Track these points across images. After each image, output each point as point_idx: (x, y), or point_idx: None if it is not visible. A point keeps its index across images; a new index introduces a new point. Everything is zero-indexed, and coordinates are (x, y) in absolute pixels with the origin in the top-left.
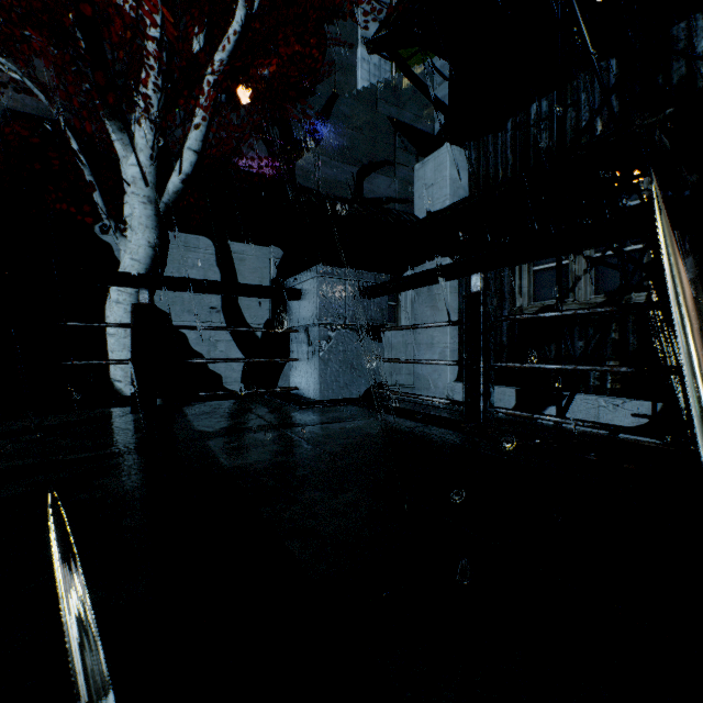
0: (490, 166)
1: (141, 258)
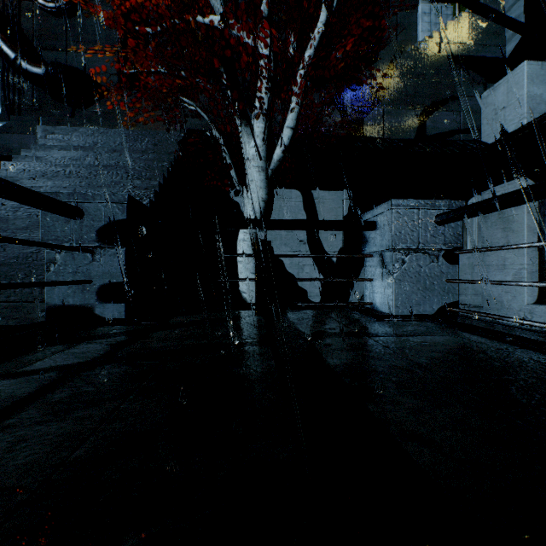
0: None
1: (257, 209)
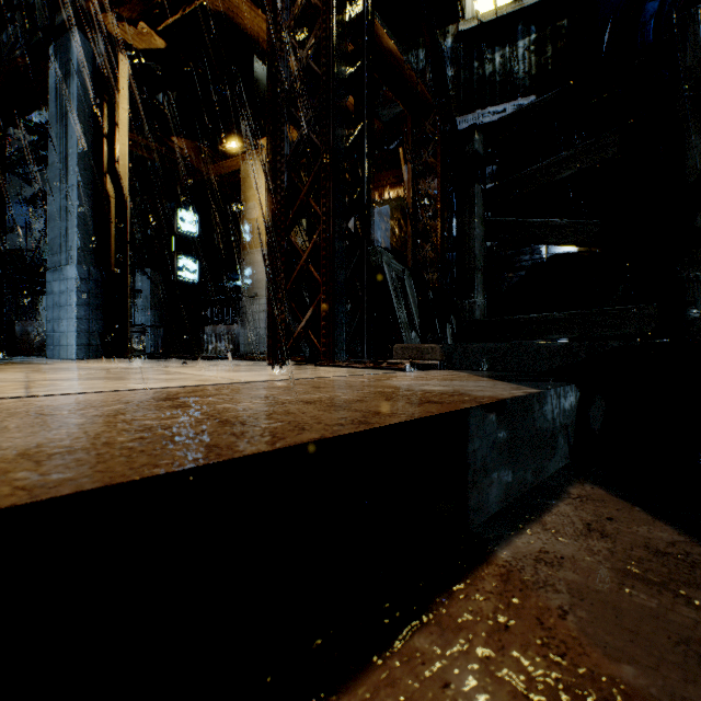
0: None
1: None
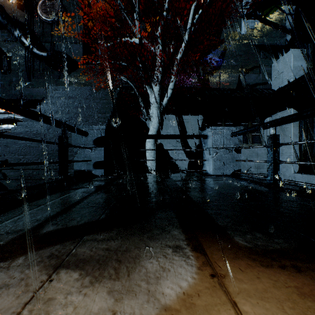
0: None
1: (155, 127)
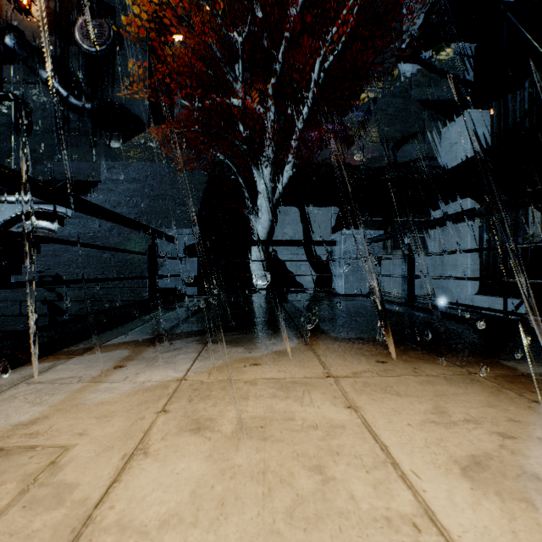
0: (509, 119)
1: (265, 227)
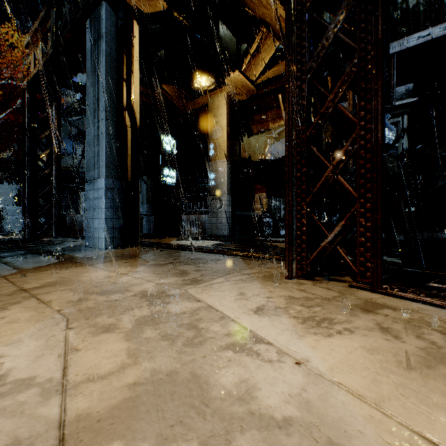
0: None
1: None
